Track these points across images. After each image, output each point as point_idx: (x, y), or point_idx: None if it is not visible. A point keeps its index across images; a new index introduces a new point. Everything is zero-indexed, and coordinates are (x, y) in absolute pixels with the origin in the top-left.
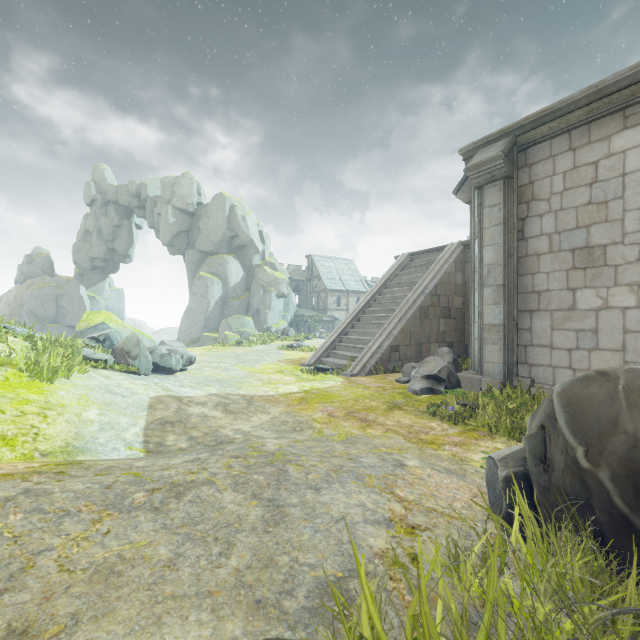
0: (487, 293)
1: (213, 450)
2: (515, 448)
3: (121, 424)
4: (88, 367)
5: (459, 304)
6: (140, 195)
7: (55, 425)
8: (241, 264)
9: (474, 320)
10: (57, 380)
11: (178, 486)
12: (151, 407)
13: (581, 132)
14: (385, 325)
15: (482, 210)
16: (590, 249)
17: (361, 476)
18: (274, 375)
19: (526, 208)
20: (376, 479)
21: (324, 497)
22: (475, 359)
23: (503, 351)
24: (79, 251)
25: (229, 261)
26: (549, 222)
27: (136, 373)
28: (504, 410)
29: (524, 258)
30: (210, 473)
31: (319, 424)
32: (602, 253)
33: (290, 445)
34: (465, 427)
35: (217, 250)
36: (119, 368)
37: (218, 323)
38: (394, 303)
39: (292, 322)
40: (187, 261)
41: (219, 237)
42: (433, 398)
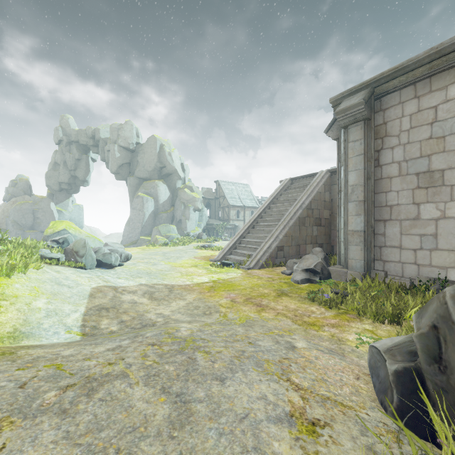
0: (351, 207)
1: (134, 336)
2: (396, 339)
3: (64, 311)
4: (44, 264)
5: (327, 215)
6: (94, 137)
7: (6, 313)
8: (168, 187)
9: (340, 227)
10: (15, 275)
11: (92, 381)
12: (91, 296)
13: (424, 84)
14: (273, 231)
15: (347, 144)
16: (431, 173)
17: (260, 362)
18: (190, 268)
19: (381, 142)
20: (273, 364)
21: (228, 389)
22: (341, 256)
23: (363, 251)
24: (50, 177)
25: (159, 185)
26: (399, 153)
27: (83, 268)
28: (369, 297)
29: (379, 180)
30: (126, 364)
31: (224, 308)
32: (440, 176)
33: (200, 330)
34: (338, 311)
35: (150, 177)
36: (69, 264)
37: (151, 229)
38: (279, 215)
39: (205, 229)
40: (129, 185)
41: (152, 167)
42: (311, 286)
